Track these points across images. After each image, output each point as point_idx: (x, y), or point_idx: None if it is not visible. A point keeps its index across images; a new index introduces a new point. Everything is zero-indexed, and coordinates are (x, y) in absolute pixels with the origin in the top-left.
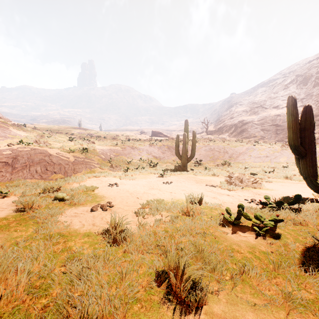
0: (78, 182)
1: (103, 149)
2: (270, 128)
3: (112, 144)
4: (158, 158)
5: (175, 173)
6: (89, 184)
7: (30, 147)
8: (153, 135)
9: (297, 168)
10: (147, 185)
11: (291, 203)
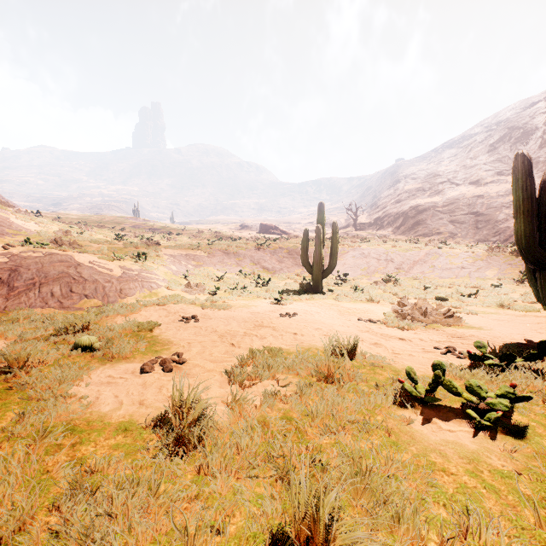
0: (125, 313)
1: (175, 255)
2: (466, 219)
3: (191, 247)
4: (271, 270)
5: (302, 298)
6: (146, 317)
7: (43, 250)
8: (263, 231)
9: (517, 288)
10: (251, 320)
11: (531, 357)
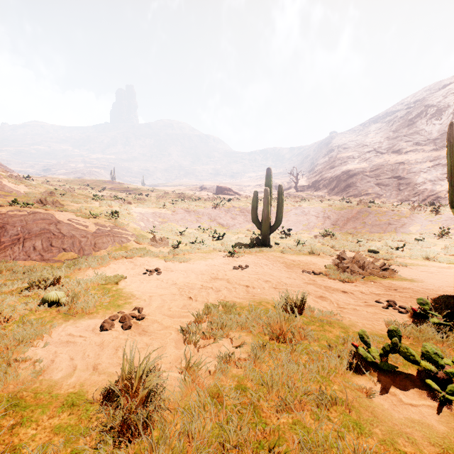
0: (95, 267)
1: (144, 213)
2: (390, 182)
3: (158, 206)
4: (225, 226)
5: (252, 250)
6: (114, 270)
7: (28, 210)
8: (219, 192)
9: (438, 241)
10: (207, 272)
11: None
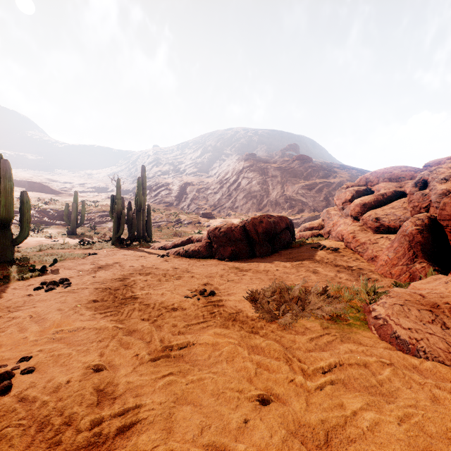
0: None
1: None
2: (180, 196)
3: None
4: (43, 223)
5: (63, 236)
6: None
7: None
8: (31, 188)
9: (167, 231)
10: (37, 242)
11: (109, 240)
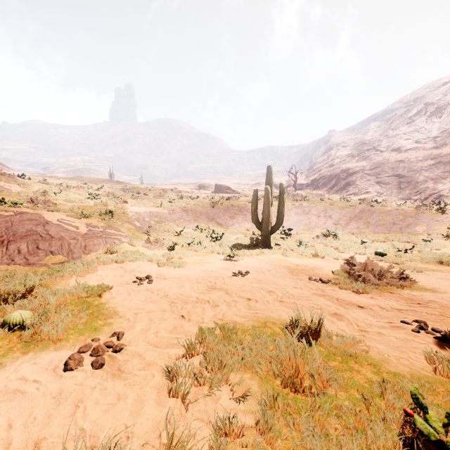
0: (80, 274)
1: (140, 212)
2: (390, 181)
3: (155, 205)
4: (224, 225)
5: (252, 253)
6: (101, 277)
7: (14, 210)
8: (217, 190)
9: (447, 243)
10: (204, 280)
11: None
